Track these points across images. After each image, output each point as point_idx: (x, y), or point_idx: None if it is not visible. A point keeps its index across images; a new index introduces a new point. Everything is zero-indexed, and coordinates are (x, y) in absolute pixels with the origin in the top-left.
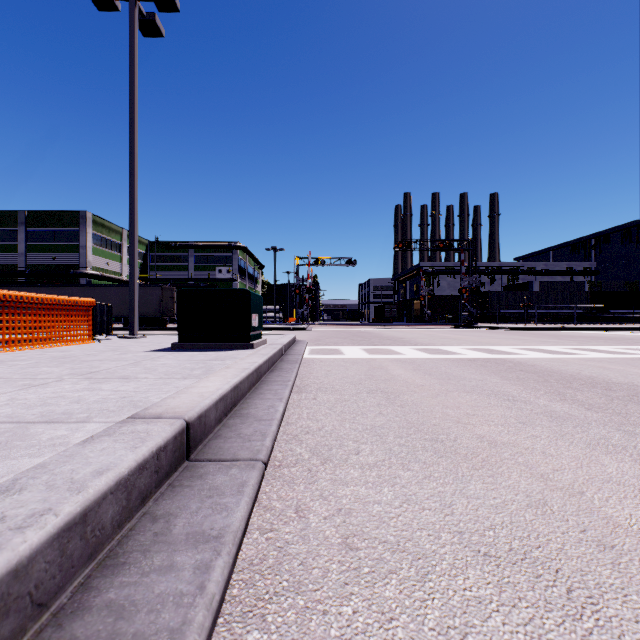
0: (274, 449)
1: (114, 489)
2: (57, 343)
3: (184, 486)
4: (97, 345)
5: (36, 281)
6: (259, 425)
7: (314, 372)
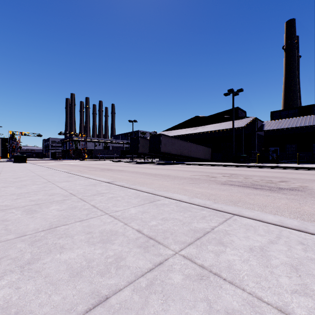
0: None
1: None
2: None
3: None
4: None
5: None
6: None
7: None
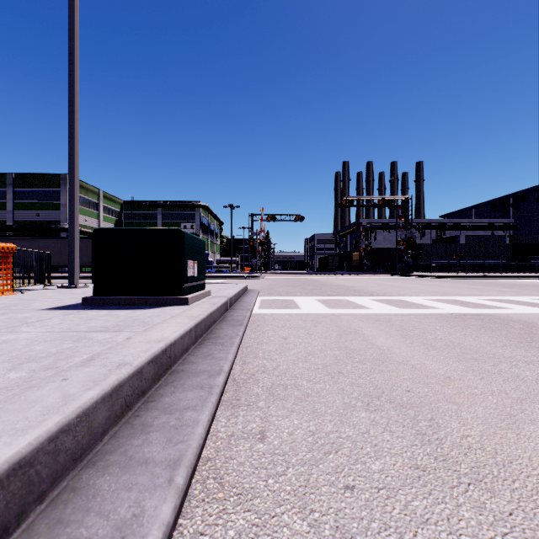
0: None
1: None
2: None
3: None
4: (7, 298)
5: (21, 235)
6: None
7: (264, 341)
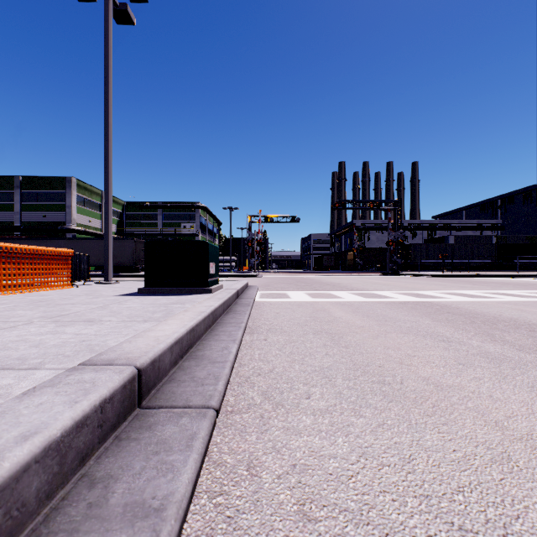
0: (227, 392)
1: (41, 456)
2: (39, 288)
3: (131, 439)
4: (74, 290)
5: (29, 235)
6: (213, 367)
7: (264, 314)
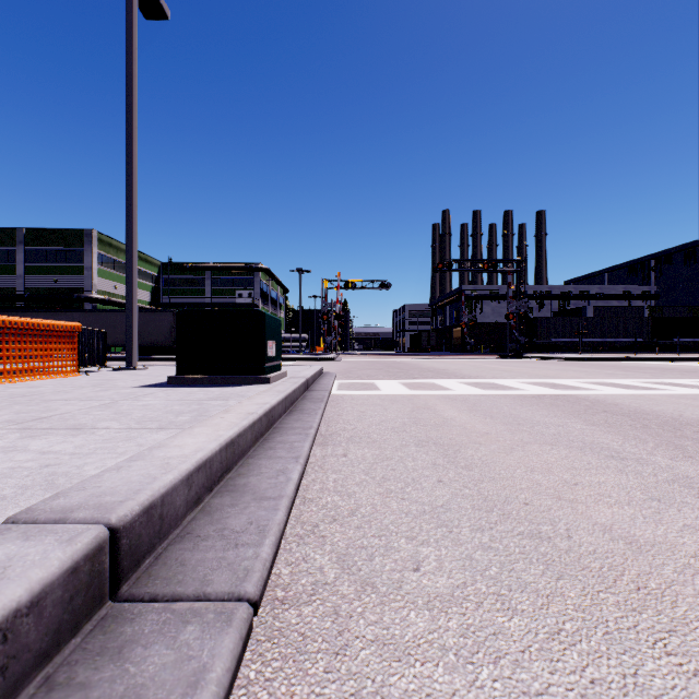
0: (278, 557)
1: None
2: (31, 376)
3: (72, 686)
4: (81, 379)
5: (35, 306)
6: (258, 509)
7: (344, 414)
